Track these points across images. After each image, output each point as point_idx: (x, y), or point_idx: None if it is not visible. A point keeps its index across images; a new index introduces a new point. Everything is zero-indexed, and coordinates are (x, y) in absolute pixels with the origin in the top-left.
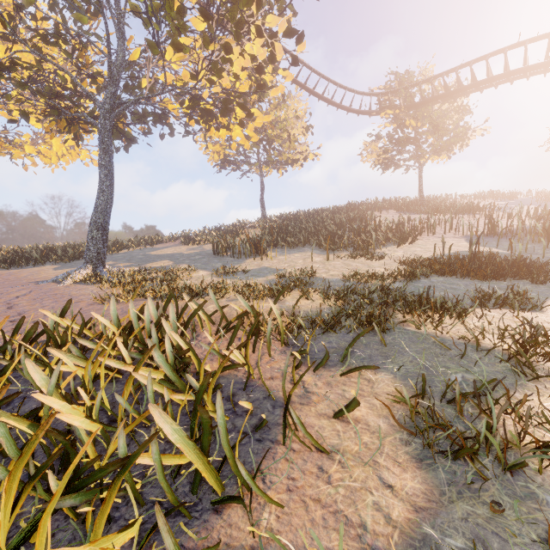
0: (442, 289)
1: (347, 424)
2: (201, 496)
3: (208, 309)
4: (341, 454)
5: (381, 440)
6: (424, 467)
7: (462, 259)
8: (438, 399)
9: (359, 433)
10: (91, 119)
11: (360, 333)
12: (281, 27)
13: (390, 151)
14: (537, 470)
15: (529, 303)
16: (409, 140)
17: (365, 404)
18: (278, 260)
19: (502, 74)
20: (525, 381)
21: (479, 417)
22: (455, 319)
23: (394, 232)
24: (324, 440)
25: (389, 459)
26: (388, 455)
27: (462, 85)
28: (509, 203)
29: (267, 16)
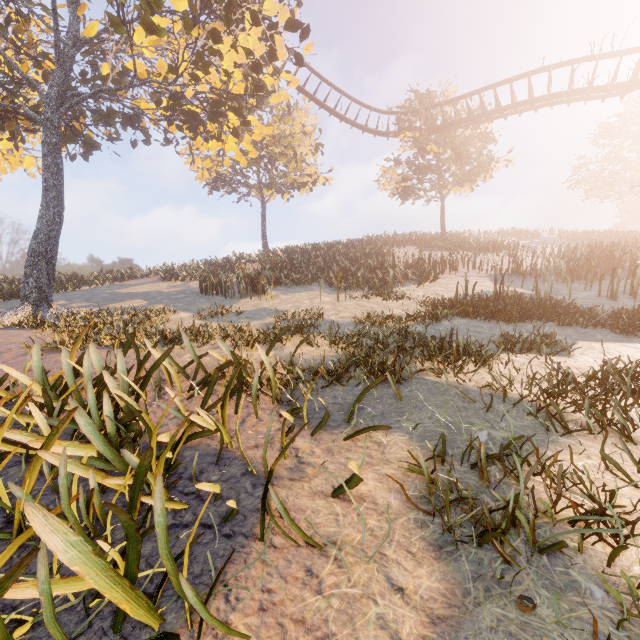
0: (465, 332)
1: (349, 504)
2: (128, 633)
3: (184, 359)
4: (339, 547)
5: (390, 524)
6: (443, 556)
7: (487, 299)
8: (461, 463)
9: (364, 515)
10: (32, 113)
11: (370, 384)
12: (282, 16)
13: (410, 179)
14: (577, 549)
15: (557, 347)
16: (430, 167)
17: (373, 475)
18: (280, 300)
19: (526, 100)
20: (557, 437)
21: (508, 483)
22: (479, 366)
23: (414, 269)
24: (315, 531)
25: (400, 549)
26: (400, 543)
27: (486, 110)
28: (532, 242)
29: (265, 2)
